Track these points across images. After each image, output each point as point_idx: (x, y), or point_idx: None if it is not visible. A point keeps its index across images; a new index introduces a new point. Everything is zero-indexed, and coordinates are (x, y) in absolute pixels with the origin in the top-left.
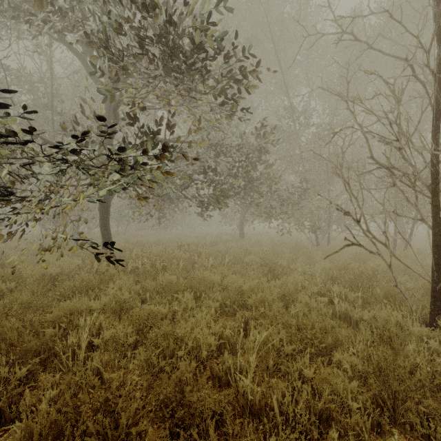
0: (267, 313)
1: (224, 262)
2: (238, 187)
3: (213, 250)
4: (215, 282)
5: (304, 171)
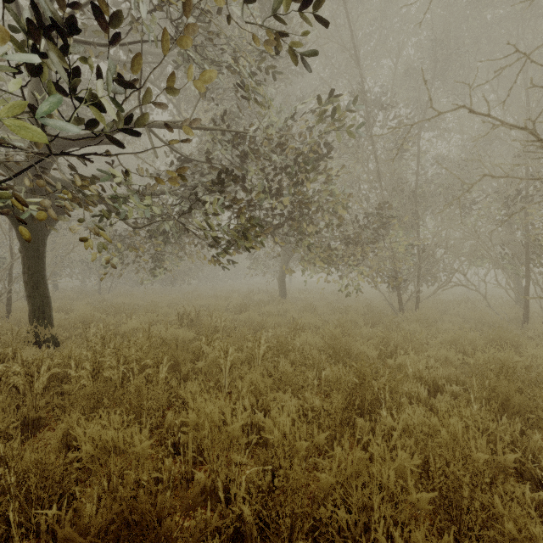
0: None
1: (257, 353)
2: (282, 215)
3: (239, 320)
4: (234, 439)
5: (383, 195)
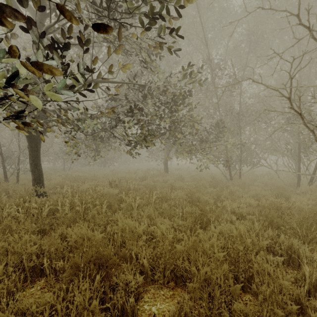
0: (222, 316)
1: (151, 200)
2: (164, 128)
3: (142, 184)
4: (139, 235)
5: (221, 116)
